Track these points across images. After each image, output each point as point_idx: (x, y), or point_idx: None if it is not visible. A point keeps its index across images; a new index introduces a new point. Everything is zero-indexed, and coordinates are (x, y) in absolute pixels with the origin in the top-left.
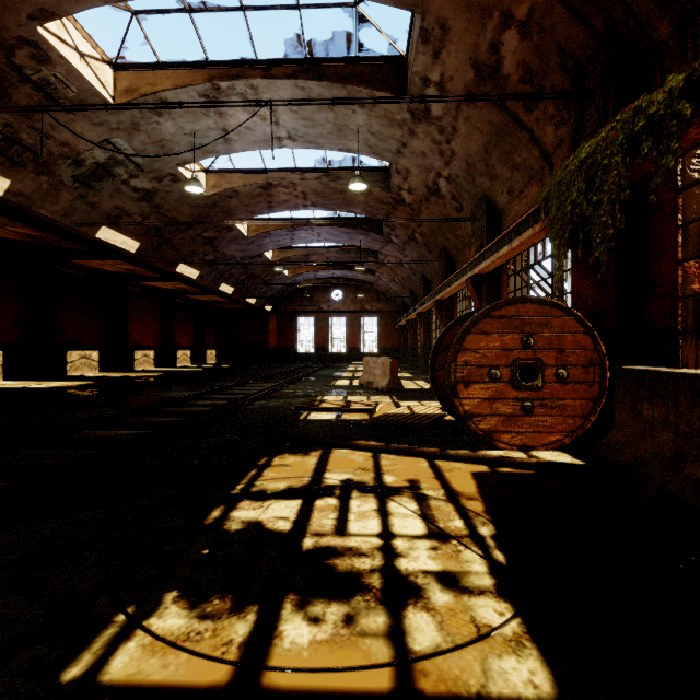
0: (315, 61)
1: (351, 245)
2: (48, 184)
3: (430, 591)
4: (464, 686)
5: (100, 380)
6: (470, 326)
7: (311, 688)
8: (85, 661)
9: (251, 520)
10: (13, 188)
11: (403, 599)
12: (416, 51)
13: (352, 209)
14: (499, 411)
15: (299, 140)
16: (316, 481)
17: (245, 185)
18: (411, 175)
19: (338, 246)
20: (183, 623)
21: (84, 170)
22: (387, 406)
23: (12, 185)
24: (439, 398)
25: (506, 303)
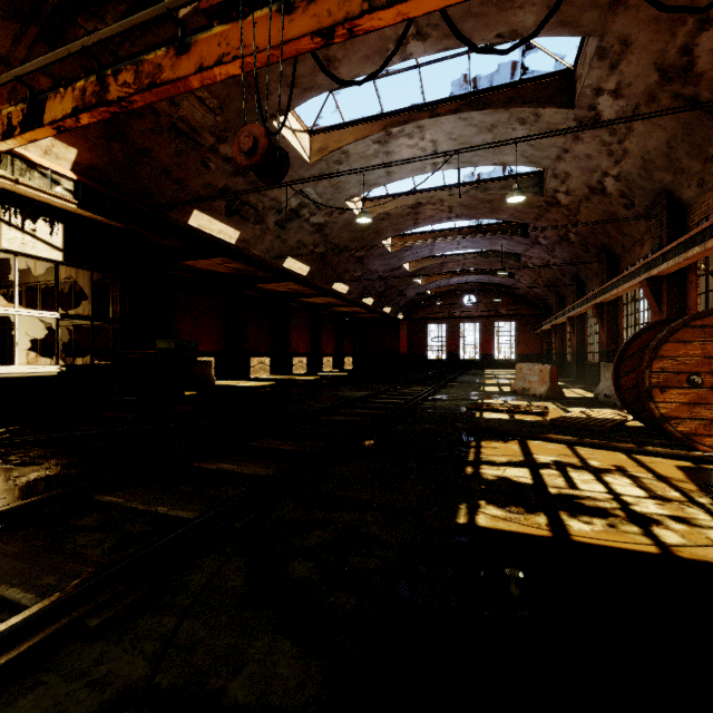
0: (478, 93)
1: (489, 250)
2: (260, 230)
3: (666, 522)
4: (710, 559)
5: (278, 381)
6: (667, 335)
7: (605, 545)
8: (463, 518)
9: (498, 475)
10: (241, 237)
11: (646, 523)
12: (589, 68)
13: (498, 216)
14: (700, 416)
15: (453, 162)
16: (530, 459)
17: (397, 207)
18: (571, 178)
19: (475, 252)
20: (502, 513)
21: (282, 215)
22: (555, 411)
23: (240, 235)
24: (623, 403)
25: (709, 313)
